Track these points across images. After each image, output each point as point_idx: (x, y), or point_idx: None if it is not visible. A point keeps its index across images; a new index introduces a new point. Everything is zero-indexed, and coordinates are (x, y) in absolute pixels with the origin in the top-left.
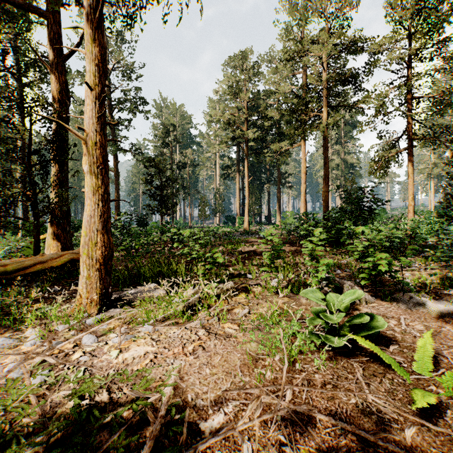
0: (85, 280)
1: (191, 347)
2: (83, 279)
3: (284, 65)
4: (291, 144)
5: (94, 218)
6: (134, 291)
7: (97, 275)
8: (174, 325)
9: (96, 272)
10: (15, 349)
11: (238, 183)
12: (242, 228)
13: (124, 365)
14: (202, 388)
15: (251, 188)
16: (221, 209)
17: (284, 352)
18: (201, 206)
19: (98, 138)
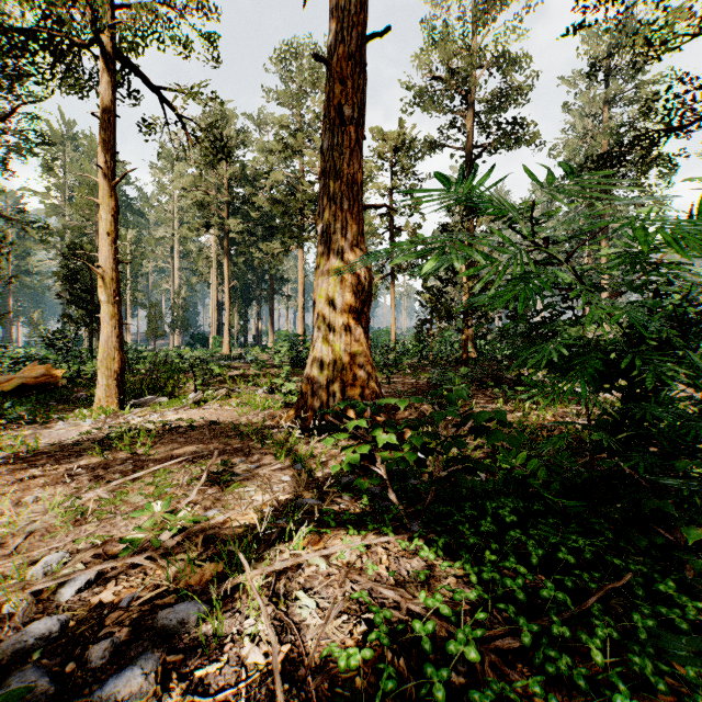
0: (105, 388)
1: (208, 414)
2: (102, 387)
3: (276, 156)
4: (284, 250)
5: (112, 338)
6: (137, 401)
7: (115, 384)
8: (189, 410)
9: (114, 381)
10: (80, 426)
11: (212, 287)
12: (219, 353)
13: (172, 420)
14: (220, 419)
15: (233, 295)
16: (184, 324)
17: (260, 405)
18: (150, 318)
19: (113, 274)
